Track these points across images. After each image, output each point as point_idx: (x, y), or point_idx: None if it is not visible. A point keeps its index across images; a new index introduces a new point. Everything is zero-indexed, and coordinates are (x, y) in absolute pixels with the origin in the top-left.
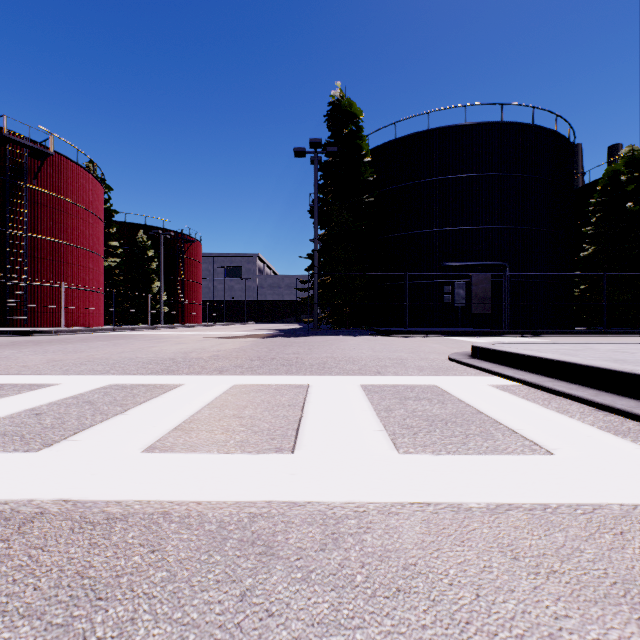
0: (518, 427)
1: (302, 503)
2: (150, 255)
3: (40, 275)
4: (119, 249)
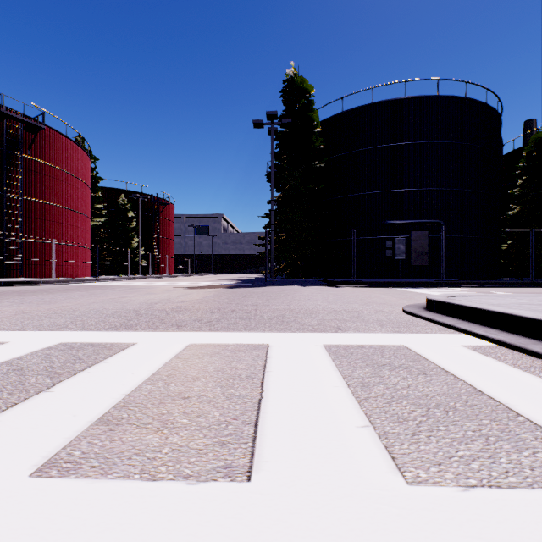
0: None
1: None
2: (130, 216)
3: (34, 233)
4: (104, 211)
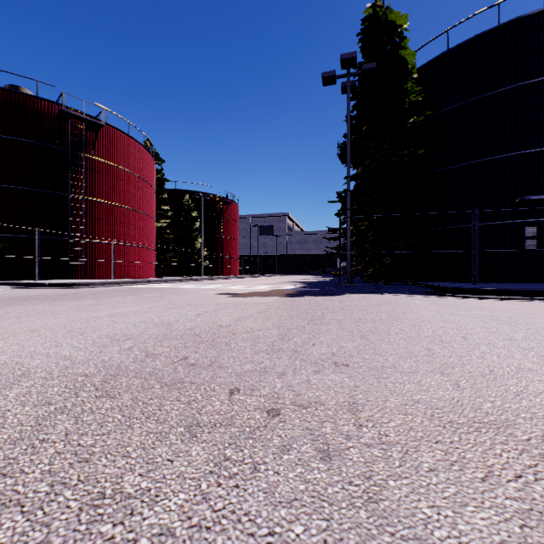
0: None
1: None
2: (193, 216)
3: (97, 233)
4: (170, 212)
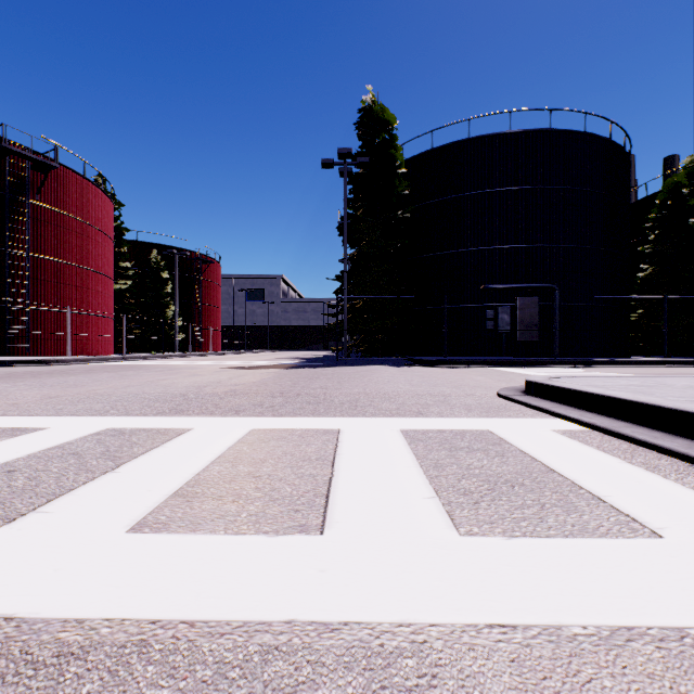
0: (604, 493)
1: (336, 625)
2: (164, 277)
3: (43, 299)
4: (131, 270)
